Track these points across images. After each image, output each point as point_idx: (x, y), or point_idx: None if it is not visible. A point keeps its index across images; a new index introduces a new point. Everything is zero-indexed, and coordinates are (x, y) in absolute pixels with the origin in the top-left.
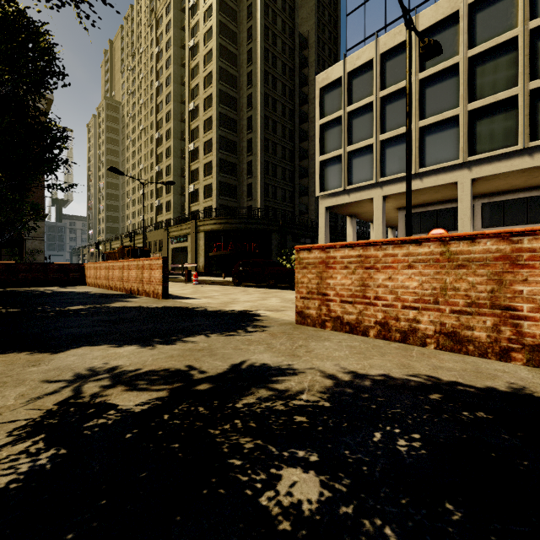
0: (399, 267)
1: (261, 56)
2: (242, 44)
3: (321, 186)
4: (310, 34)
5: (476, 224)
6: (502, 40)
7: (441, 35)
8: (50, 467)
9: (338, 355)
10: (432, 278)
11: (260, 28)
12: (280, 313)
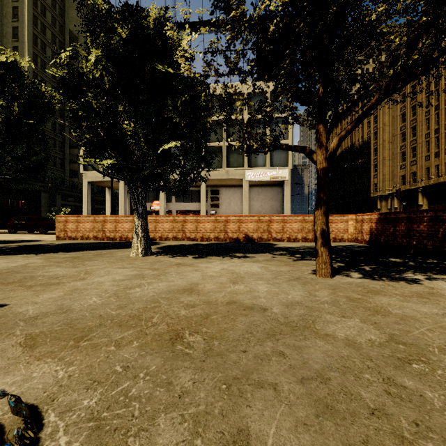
0: (86, 222)
1: (29, 39)
2: (6, 16)
3: (84, 166)
4: (80, 34)
5: (173, 200)
6: None
7: None
8: (14, 248)
9: (66, 242)
10: (92, 225)
11: (28, 15)
12: (50, 239)
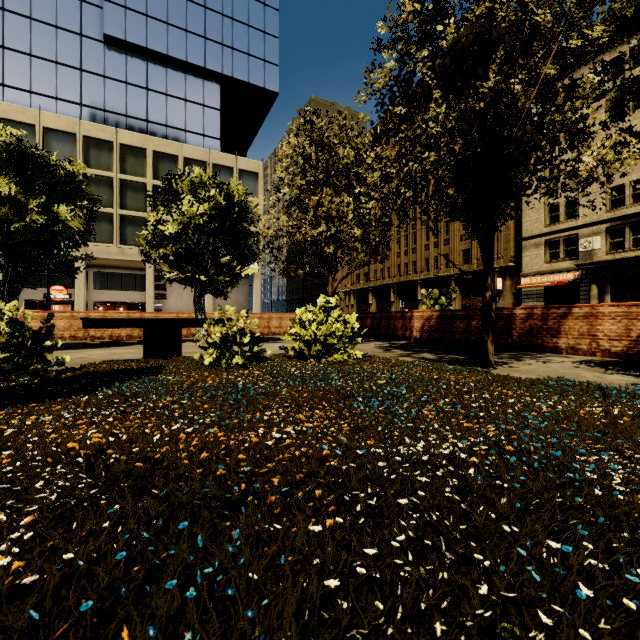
0: (58, 319)
1: None
2: None
3: None
4: None
5: (90, 286)
6: (105, 174)
7: (63, 141)
8: None
9: None
10: (69, 322)
11: None
12: None
